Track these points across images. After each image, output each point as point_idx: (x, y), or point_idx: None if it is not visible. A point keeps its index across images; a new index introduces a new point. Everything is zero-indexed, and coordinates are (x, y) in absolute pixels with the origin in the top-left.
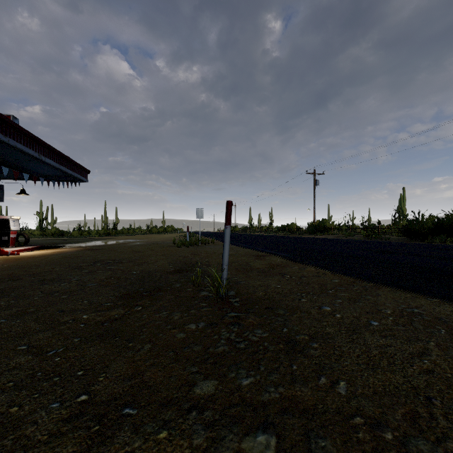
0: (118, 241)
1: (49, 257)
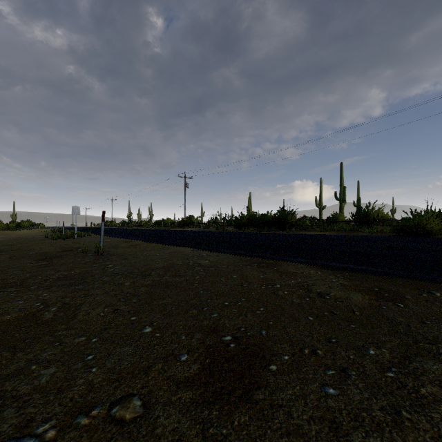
0: None
1: None
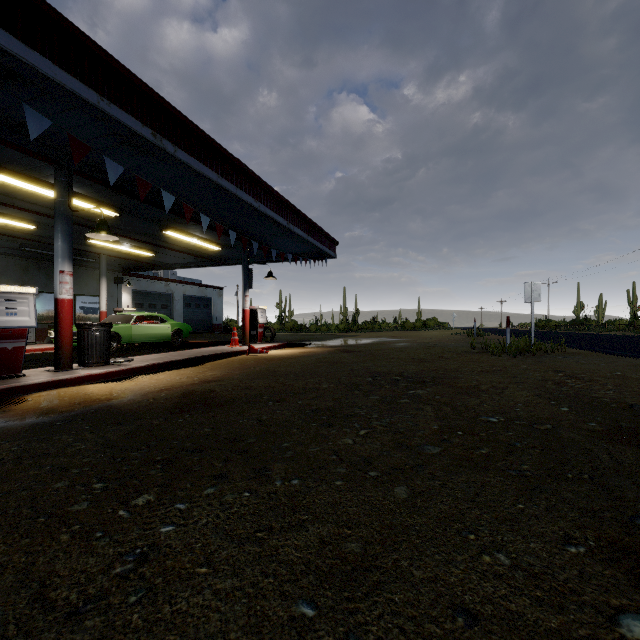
0: (370, 340)
1: (301, 360)
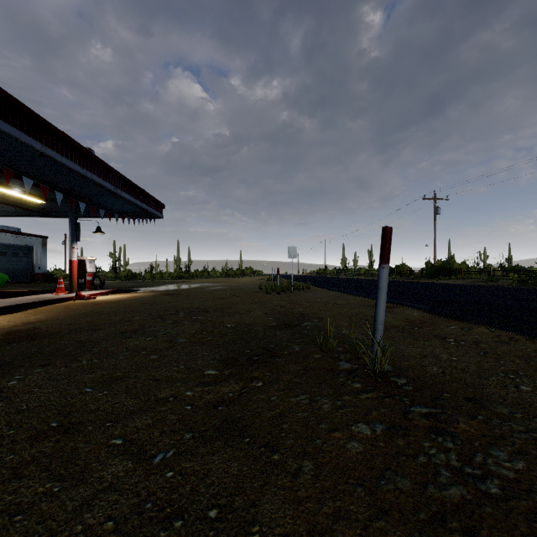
0: (194, 285)
1: (126, 302)
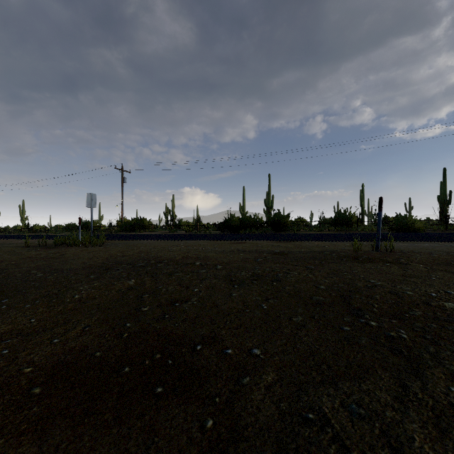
0: None
1: None
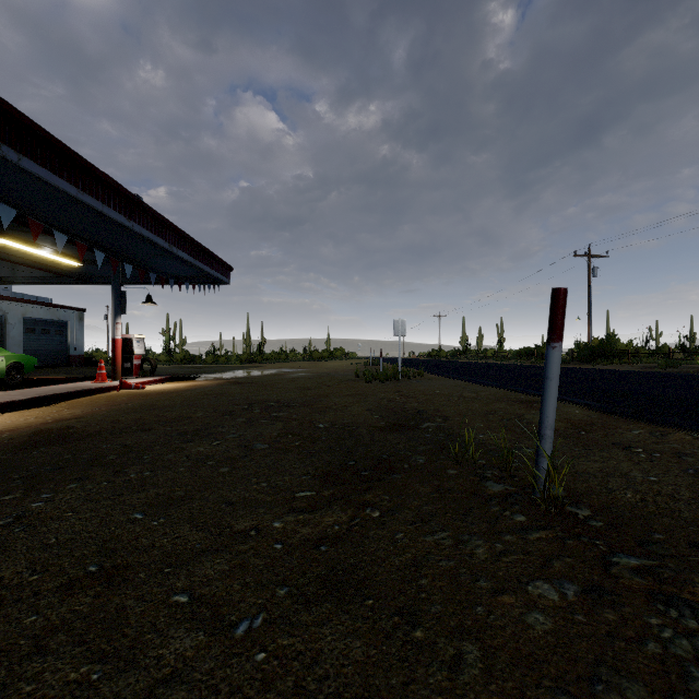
0: (270, 371)
1: (184, 393)
